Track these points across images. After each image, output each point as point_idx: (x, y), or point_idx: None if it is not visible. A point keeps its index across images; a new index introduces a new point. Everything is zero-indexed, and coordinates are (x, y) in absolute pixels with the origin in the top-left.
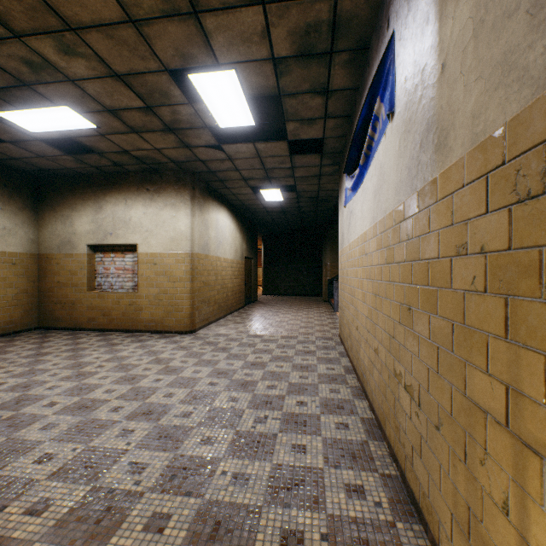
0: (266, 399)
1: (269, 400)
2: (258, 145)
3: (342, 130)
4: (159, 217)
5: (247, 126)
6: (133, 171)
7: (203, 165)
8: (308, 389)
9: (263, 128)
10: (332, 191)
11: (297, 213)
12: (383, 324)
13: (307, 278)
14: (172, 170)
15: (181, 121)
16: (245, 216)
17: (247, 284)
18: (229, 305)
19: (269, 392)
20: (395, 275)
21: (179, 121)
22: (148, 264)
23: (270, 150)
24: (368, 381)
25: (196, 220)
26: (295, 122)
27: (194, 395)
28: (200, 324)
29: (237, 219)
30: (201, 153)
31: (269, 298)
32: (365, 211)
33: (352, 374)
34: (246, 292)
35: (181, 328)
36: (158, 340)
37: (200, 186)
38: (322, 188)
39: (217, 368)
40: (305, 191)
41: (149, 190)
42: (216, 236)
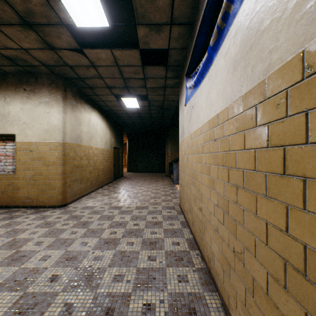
0: (108, 304)
1: (111, 305)
2: (115, 52)
3: (184, 40)
4: (34, 113)
5: (102, 27)
6: (11, 73)
7: (72, 71)
8: (156, 278)
9: (119, 39)
10: (173, 101)
11: (149, 118)
12: (259, 231)
13: (156, 161)
14: (46, 74)
15: (35, 13)
16: (113, 119)
17: (116, 165)
18: (101, 181)
19: (113, 289)
20: (313, 164)
21: (33, 13)
22: (25, 151)
23: (126, 59)
24: (219, 275)
25: (68, 116)
26: (145, 27)
27: (20, 305)
28: (72, 198)
29: (107, 120)
30: (67, 58)
31: (131, 174)
32: (214, 95)
33: (195, 249)
34: (115, 171)
35: (54, 203)
36: (28, 216)
37: (72, 90)
38: (166, 98)
39: (69, 250)
40: (154, 100)
41: (26, 90)
42: (88, 131)
